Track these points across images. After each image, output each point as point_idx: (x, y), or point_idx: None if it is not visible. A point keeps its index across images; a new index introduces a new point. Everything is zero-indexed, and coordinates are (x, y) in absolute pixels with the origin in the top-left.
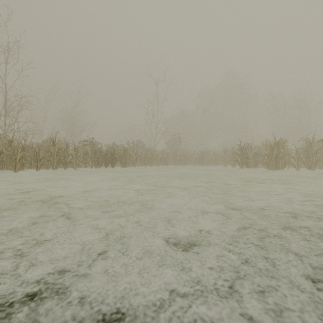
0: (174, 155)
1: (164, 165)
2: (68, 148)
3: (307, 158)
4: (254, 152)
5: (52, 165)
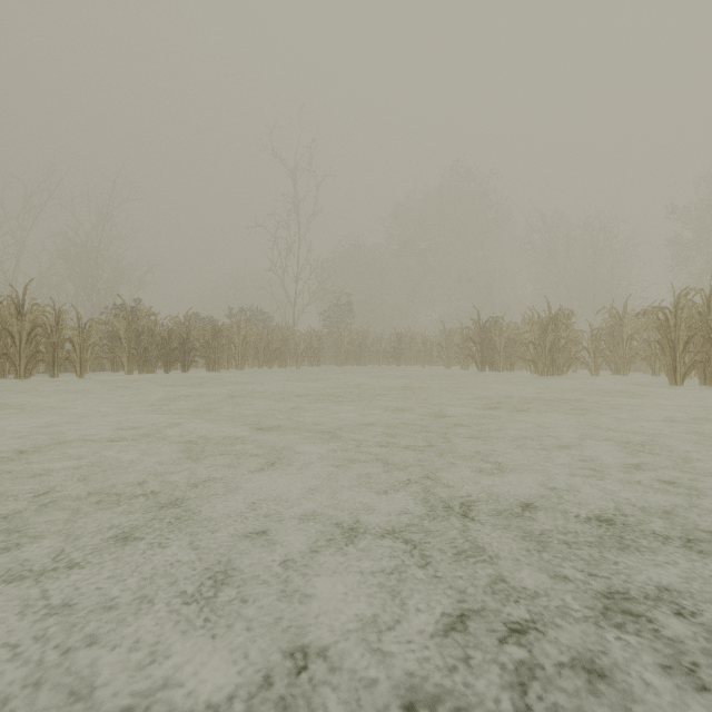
0: (336, 342)
1: (313, 366)
2: (63, 324)
3: (613, 351)
4: (508, 336)
5: (14, 367)
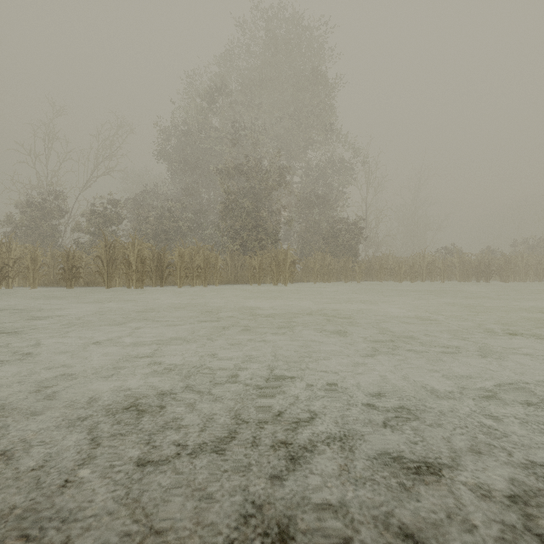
0: None
1: None
2: (436, 262)
3: None
4: None
5: (421, 278)
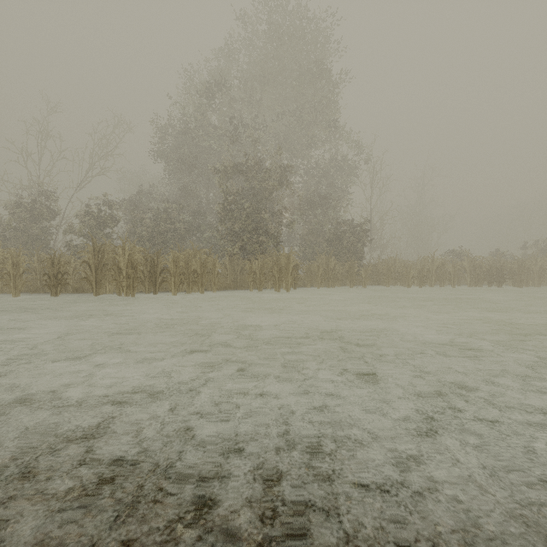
0: None
1: None
2: (445, 266)
3: None
4: None
5: (430, 282)
